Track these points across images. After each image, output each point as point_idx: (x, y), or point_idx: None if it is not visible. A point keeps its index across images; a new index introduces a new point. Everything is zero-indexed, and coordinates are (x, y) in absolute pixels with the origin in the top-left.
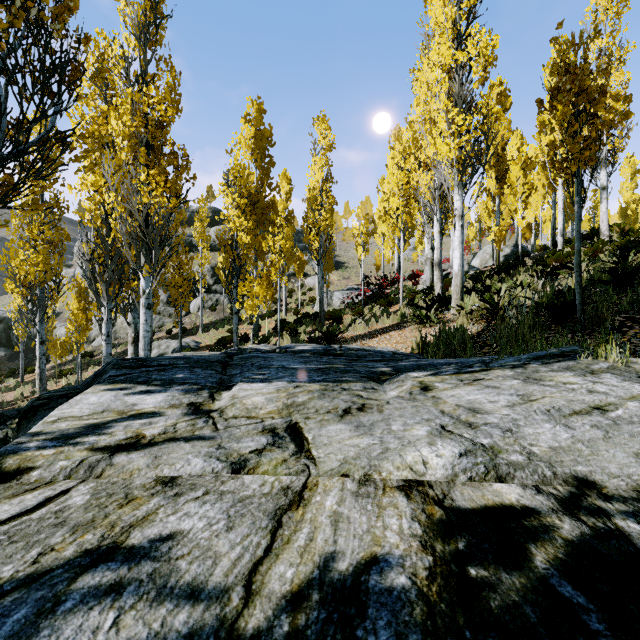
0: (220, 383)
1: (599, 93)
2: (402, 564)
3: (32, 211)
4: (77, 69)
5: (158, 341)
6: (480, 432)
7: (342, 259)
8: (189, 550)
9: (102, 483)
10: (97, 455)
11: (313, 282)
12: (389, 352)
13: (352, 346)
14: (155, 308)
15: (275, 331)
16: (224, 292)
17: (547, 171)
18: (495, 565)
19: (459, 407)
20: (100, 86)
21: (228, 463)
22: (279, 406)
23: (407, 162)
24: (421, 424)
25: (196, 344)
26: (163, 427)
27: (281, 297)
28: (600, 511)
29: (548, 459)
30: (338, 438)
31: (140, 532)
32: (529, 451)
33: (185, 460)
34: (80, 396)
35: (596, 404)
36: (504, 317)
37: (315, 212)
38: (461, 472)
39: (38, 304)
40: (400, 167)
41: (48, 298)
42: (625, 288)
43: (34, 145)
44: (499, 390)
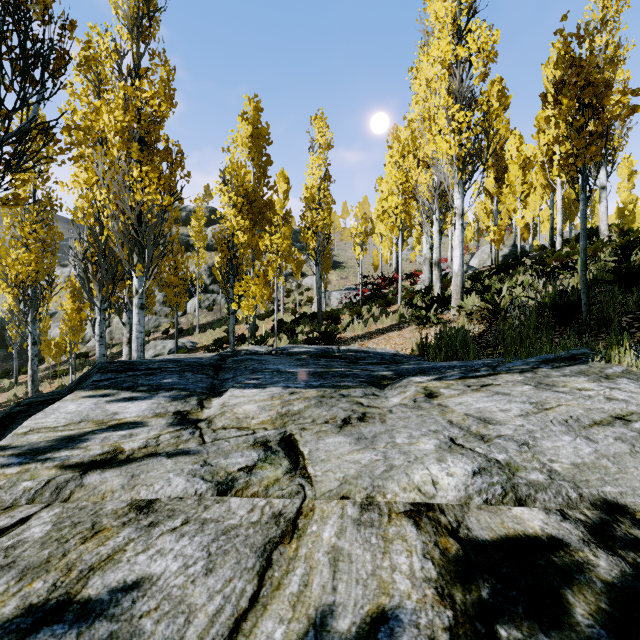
0: (211, 388)
1: (605, 87)
2: (416, 622)
3: (12, 206)
4: (62, 57)
5: (154, 341)
6: (494, 446)
7: (340, 259)
8: (157, 603)
9: (69, 508)
10: (67, 474)
11: (311, 282)
12: (389, 354)
13: (350, 347)
14: (151, 308)
15: (272, 331)
16: (221, 292)
17: (545, 171)
18: (528, 622)
19: (468, 416)
20: (93, 81)
21: (213, 483)
22: (273, 415)
23: (406, 160)
24: (428, 436)
25: (193, 344)
26: (144, 440)
27: (279, 297)
28: (638, 543)
29: (572, 478)
30: (337, 453)
31: (101, 578)
32: (550, 468)
33: (165, 480)
34: (58, 404)
35: (617, 413)
36: (506, 317)
37: (313, 211)
38: (475, 494)
39: (30, 304)
40: (399, 166)
41: (40, 298)
42: (629, 288)
43: (15, 136)
44: (510, 397)
